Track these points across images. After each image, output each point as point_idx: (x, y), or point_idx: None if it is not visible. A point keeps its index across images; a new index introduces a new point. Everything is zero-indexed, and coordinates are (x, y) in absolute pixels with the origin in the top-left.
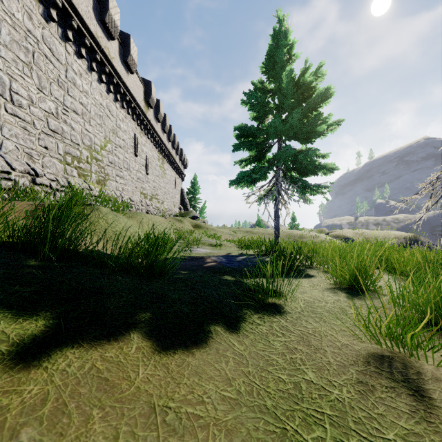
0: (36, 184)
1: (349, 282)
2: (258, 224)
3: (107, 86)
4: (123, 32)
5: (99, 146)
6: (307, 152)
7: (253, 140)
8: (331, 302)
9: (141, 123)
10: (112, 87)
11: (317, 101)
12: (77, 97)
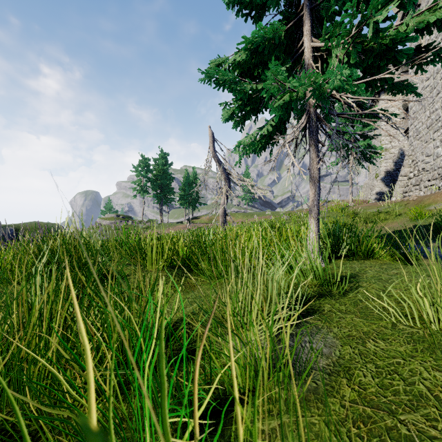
0: None
1: None
2: None
3: None
4: None
5: None
6: None
7: None
8: None
9: None
10: None
11: None
12: None
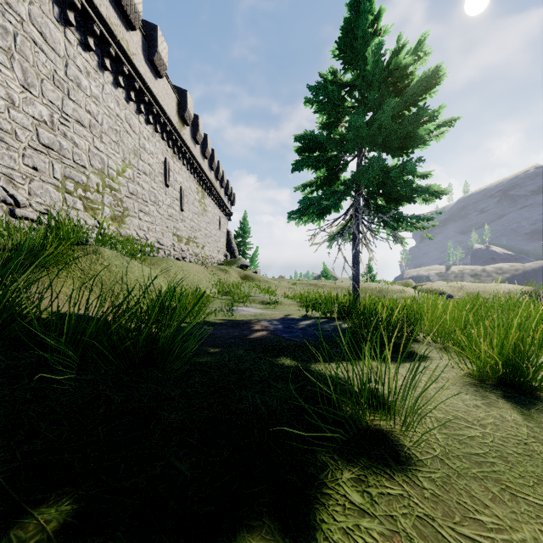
0: (16, 216)
1: (501, 373)
2: (324, 275)
3: (126, 92)
4: (148, 22)
5: (114, 171)
6: (405, 164)
7: (321, 154)
8: (490, 423)
9: (174, 144)
10: (134, 94)
11: (419, 89)
12: (82, 102)
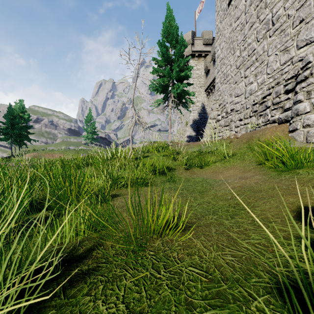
0: None
1: None
2: None
3: None
4: None
5: None
6: None
7: None
8: None
9: None
10: None
11: None
12: None
